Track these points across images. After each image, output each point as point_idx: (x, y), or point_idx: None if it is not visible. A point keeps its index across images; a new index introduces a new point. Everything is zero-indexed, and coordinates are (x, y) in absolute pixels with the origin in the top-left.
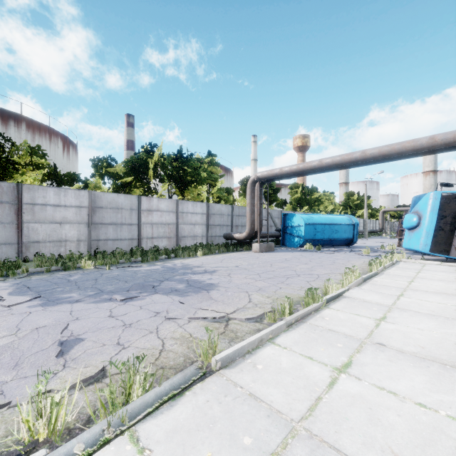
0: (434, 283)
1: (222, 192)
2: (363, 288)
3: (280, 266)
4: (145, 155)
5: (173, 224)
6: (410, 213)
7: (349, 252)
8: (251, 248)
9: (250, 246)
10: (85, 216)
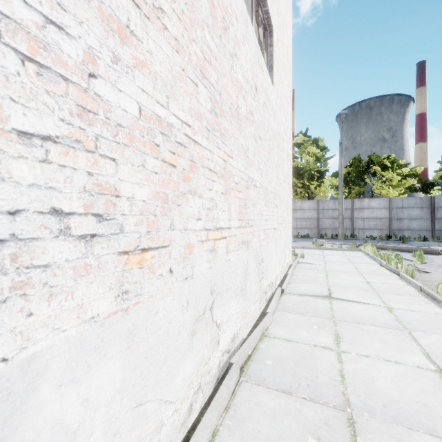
0: None
1: None
2: None
3: None
4: None
5: None
6: None
7: None
8: None
9: None
10: None
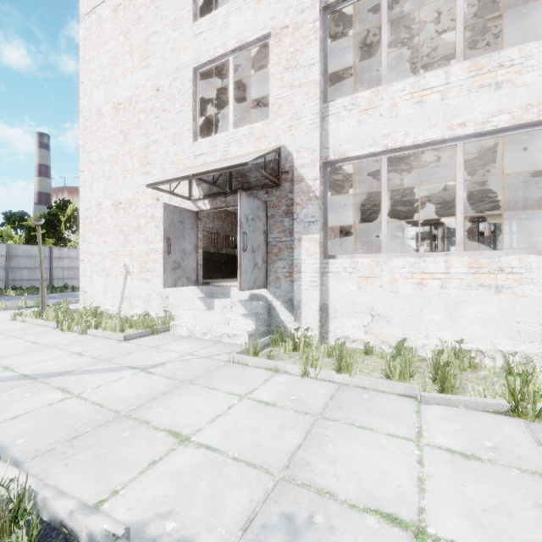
0: None
1: None
2: None
3: None
4: (58, 209)
5: None
6: None
7: None
8: None
9: None
10: (3, 262)
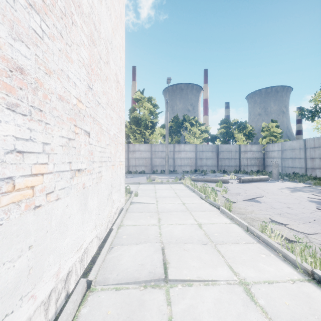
0: None
1: None
2: None
3: None
4: None
5: None
6: None
7: None
8: None
9: None
10: None
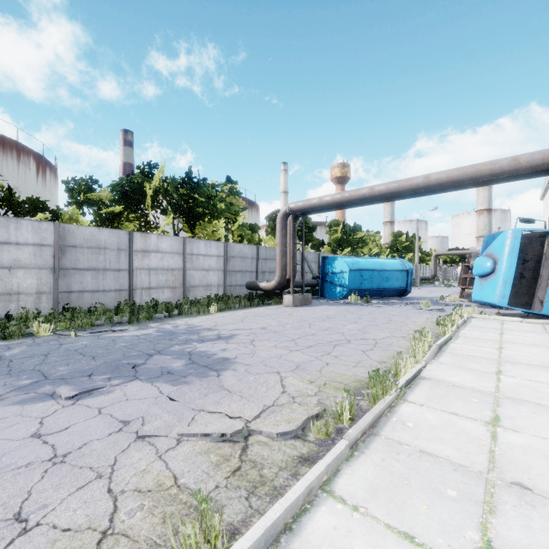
0: (532, 351)
1: (245, 229)
2: (444, 362)
3: (322, 326)
4: (142, 178)
5: (179, 269)
6: (482, 256)
7: (404, 305)
8: (282, 300)
9: (280, 299)
10: (48, 258)
